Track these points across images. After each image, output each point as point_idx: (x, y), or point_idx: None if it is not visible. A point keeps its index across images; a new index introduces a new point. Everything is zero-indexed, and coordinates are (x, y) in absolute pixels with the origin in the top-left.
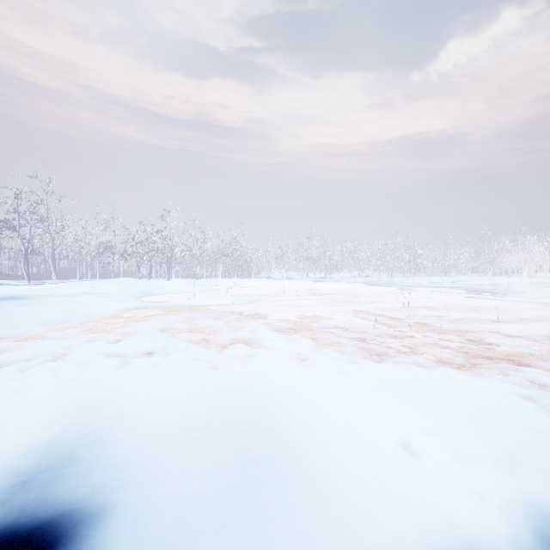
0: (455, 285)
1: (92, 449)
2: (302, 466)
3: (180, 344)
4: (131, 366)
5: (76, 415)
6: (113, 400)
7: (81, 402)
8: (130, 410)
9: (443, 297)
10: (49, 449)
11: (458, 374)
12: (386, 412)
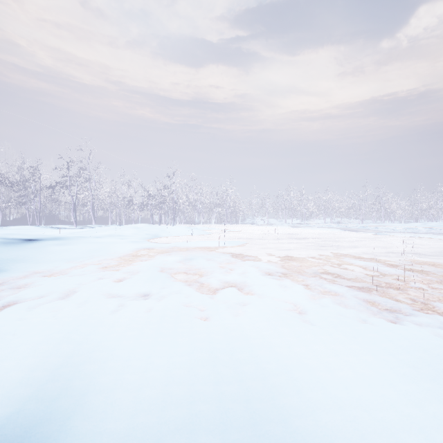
0: (433, 231)
1: None
2: None
3: (175, 286)
4: (125, 311)
5: (47, 382)
6: (93, 360)
7: (60, 360)
8: (103, 382)
9: (425, 243)
10: None
11: None
12: None
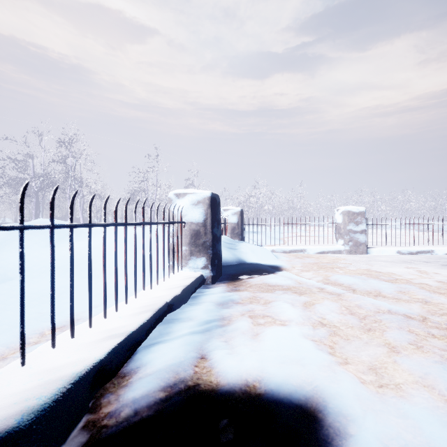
0: None
1: None
2: None
3: None
4: None
5: None
6: None
7: None
8: None
9: None
10: None
11: None
12: None
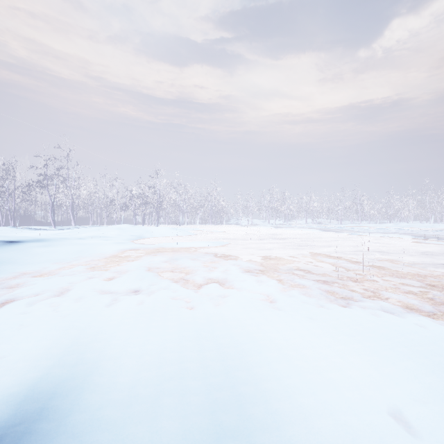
0: (401, 231)
1: (68, 399)
2: (283, 441)
3: (163, 283)
4: (119, 304)
5: (63, 355)
6: (98, 339)
7: (70, 341)
8: (110, 353)
9: (392, 242)
10: (28, 396)
11: (432, 324)
12: (366, 368)
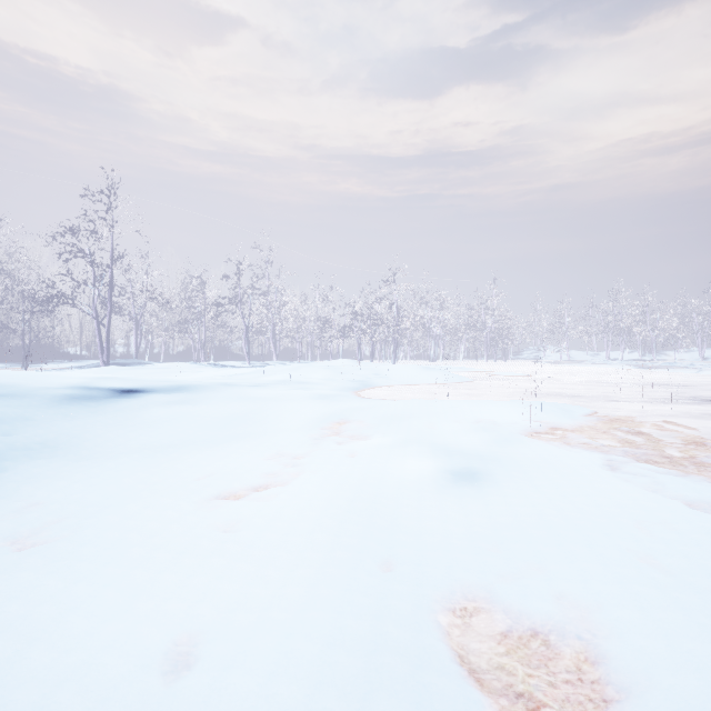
0: None
1: None
2: None
3: None
4: None
5: None
6: None
7: None
8: None
9: None
10: None
11: None
12: None
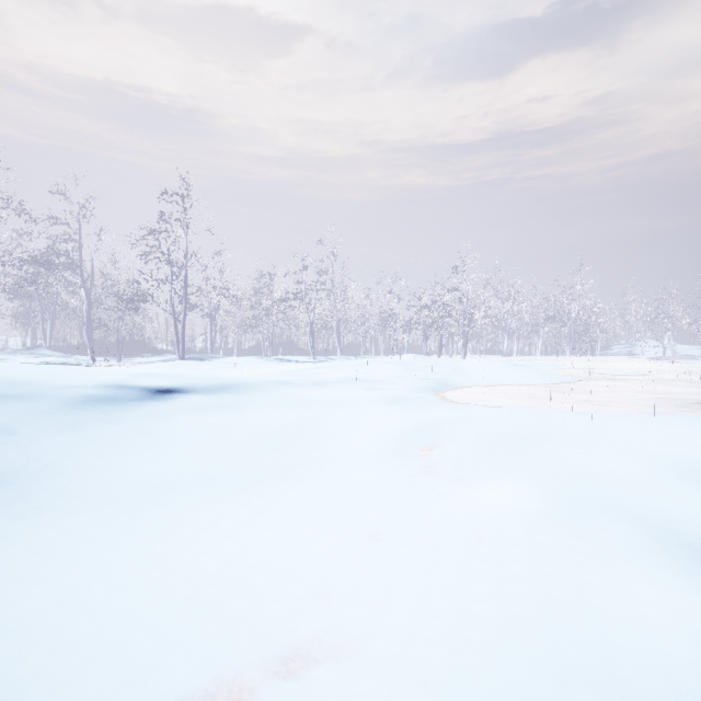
0: None
1: None
2: None
3: None
4: None
5: None
6: None
7: None
8: None
9: None
10: None
11: None
12: None
